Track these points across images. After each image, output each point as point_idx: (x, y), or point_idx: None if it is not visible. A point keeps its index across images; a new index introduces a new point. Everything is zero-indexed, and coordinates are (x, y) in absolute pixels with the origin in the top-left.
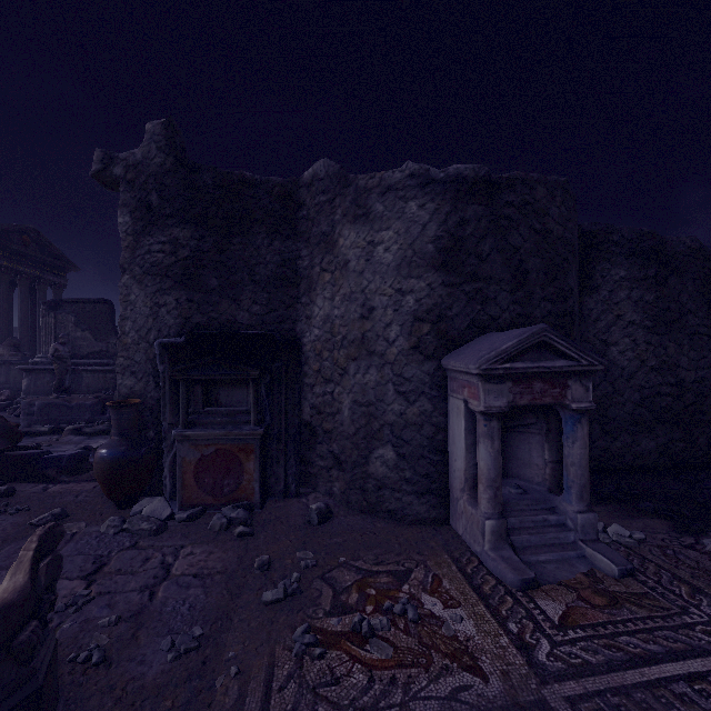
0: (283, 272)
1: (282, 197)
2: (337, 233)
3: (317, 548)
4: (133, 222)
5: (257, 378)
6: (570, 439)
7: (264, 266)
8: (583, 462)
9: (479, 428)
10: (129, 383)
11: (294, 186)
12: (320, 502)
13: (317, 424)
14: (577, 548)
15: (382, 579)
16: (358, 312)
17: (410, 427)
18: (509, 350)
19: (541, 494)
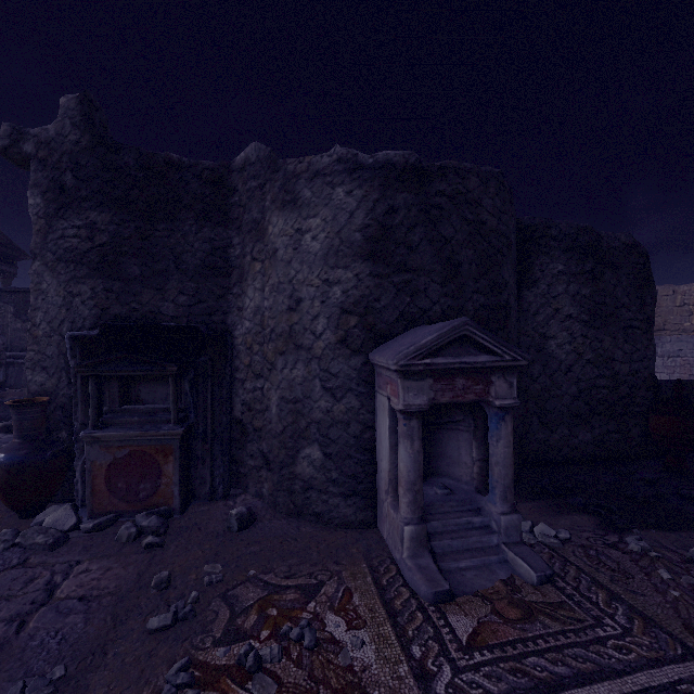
0: (213, 261)
1: (212, 181)
2: (267, 221)
3: (228, 559)
4: (45, 204)
5: (176, 373)
6: (494, 437)
7: (192, 254)
8: (507, 461)
9: (399, 427)
10: (40, 380)
11: (226, 170)
12: (242, 506)
13: (247, 422)
14: (499, 552)
15: (289, 595)
16: (286, 304)
17: (337, 425)
18: (429, 345)
19: (468, 495)
